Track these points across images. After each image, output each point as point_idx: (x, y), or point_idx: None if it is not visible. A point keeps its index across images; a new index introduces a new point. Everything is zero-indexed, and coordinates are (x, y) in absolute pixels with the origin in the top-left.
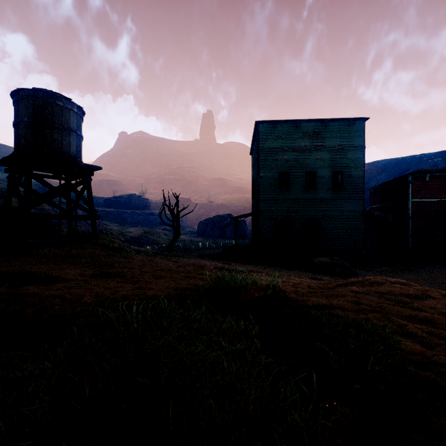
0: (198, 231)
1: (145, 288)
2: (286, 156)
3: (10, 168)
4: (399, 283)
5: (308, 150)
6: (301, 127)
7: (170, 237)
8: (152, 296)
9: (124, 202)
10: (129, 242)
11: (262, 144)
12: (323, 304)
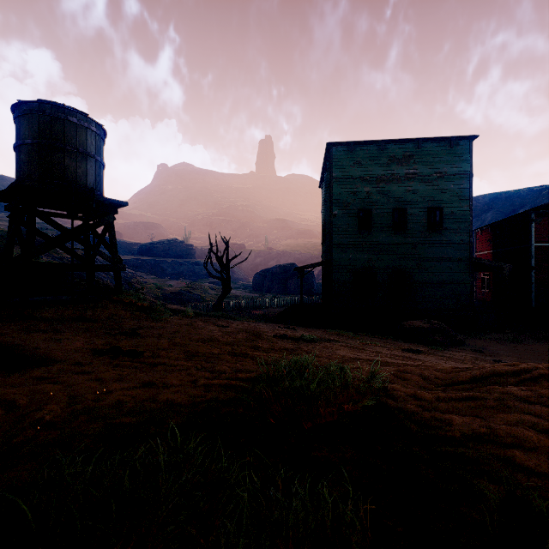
0: (253, 285)
1: (159, 384)
2: (366, 188)
3: (10, 205)
4: None
5: (396, 179)
6: (387, 149)
7: (219, 292)
8: (165, 404)
9: (163, 249)
10: (168, 298)
11: (335, 173)
12: (481, 435)
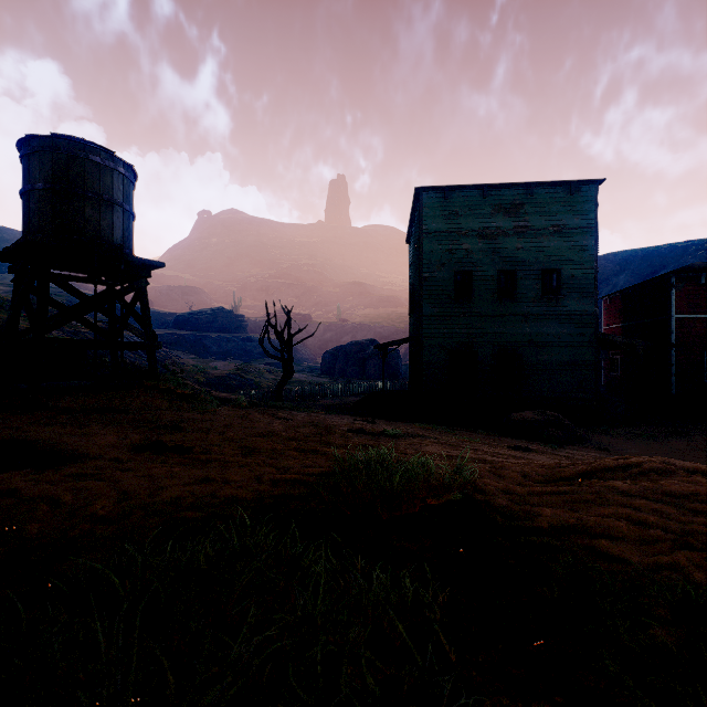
0: (322, 367)
1: (219, 479)
2: (465, 244)
3: (16, 266)
4: (702, 473)
5: (502, 234)
6: (491, 196)
7: (278, 376)
8: (229, 499)
9: (206, 321)
10: (213, 384)
11: (426, 225)
12: (570, 526)
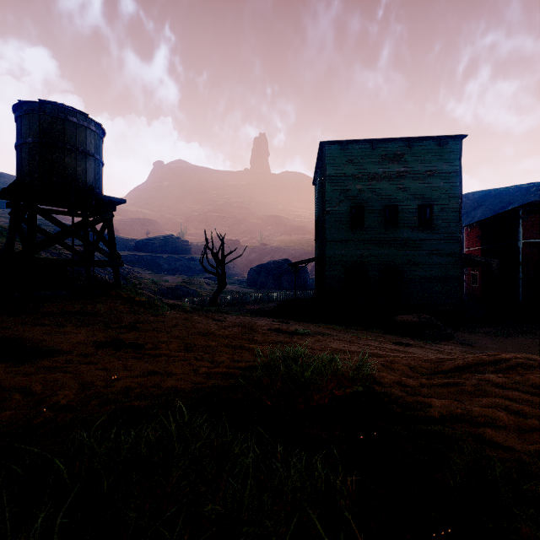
0: (248, 280)
1: (163, 372)
2: (359, 185)
3: (11, 202)
4: None
5: (387, 177)
6: (378, 148)
7: (214, 287)
8: (170, 390)
9: (159, 245)
10: (165, 293)
11: (328, 171)
12: (458, 415)
